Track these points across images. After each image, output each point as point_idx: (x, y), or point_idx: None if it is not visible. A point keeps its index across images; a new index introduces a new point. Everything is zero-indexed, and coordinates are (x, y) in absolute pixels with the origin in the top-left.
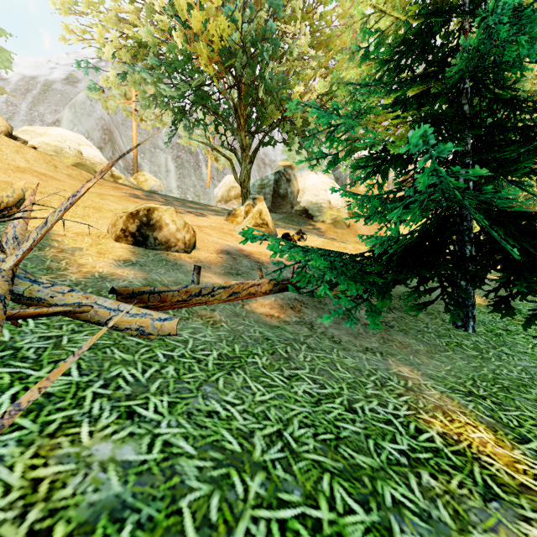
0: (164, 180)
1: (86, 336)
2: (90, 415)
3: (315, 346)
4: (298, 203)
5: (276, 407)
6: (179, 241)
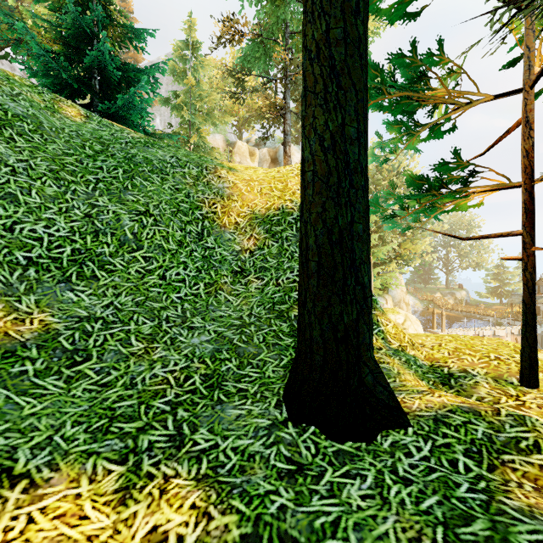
0: None
1: None
2: None
3: None
4: None
5: None
6: None
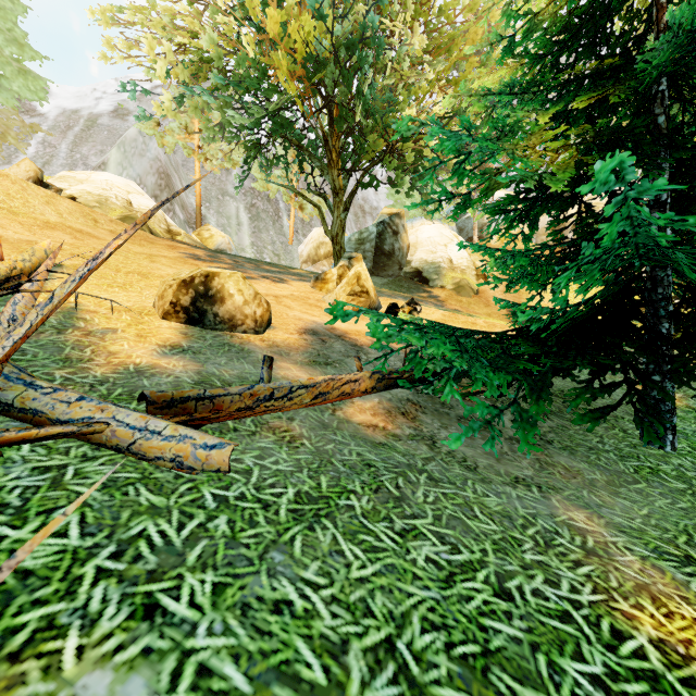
0: (235, 236)
1: (103, 465)
2: (84, 613)
3: (440, 477)
4: (408, 263)
5: (384, 590)
6: (248, 317)
